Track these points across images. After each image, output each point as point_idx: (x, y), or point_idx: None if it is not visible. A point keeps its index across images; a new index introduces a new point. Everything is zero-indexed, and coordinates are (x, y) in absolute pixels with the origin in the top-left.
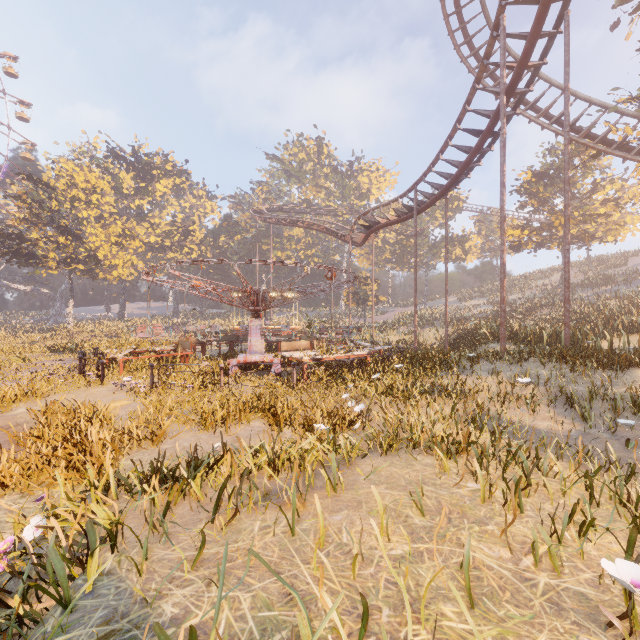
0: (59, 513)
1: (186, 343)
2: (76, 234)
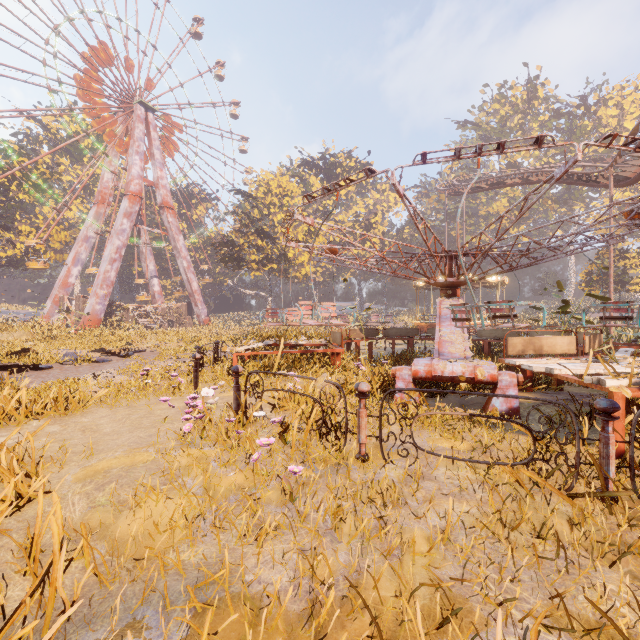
0: None
1: (336, 335)
2: (270, 236)
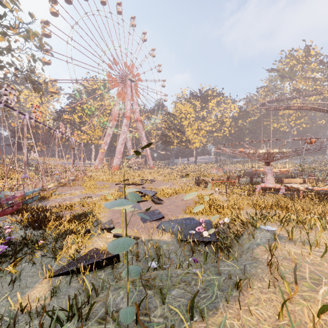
0: (239, 215)
1: (233, 176)
2: (182, 131)
